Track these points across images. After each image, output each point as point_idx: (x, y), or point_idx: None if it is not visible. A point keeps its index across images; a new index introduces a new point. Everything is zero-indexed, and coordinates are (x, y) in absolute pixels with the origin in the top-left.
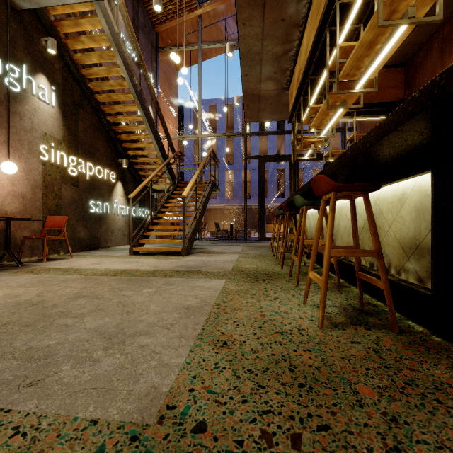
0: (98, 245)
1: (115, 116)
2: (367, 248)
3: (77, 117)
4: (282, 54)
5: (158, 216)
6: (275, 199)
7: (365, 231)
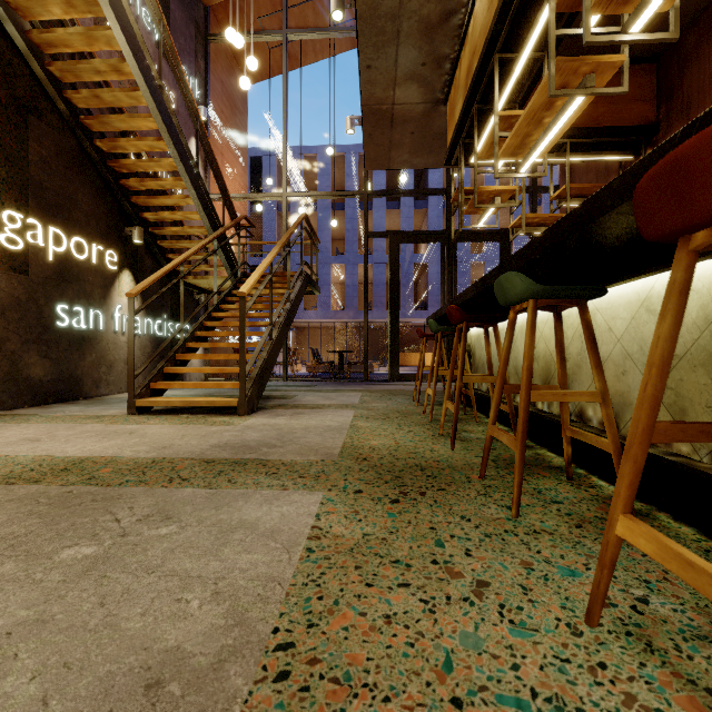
0: (78, 392)
1: (112, 139)
2: (699, 413)
3: (24, 131)
4: (438, 22)
5: (199, 335)
6: (412, 312)
7: (692, 367)
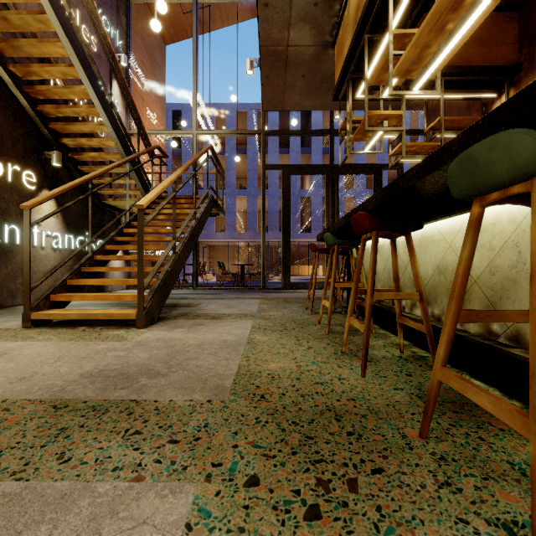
0: None
1: (25, 64)
2: None
3: None
4: None
5: (108, 249)
6: (299, 234)
7: None
